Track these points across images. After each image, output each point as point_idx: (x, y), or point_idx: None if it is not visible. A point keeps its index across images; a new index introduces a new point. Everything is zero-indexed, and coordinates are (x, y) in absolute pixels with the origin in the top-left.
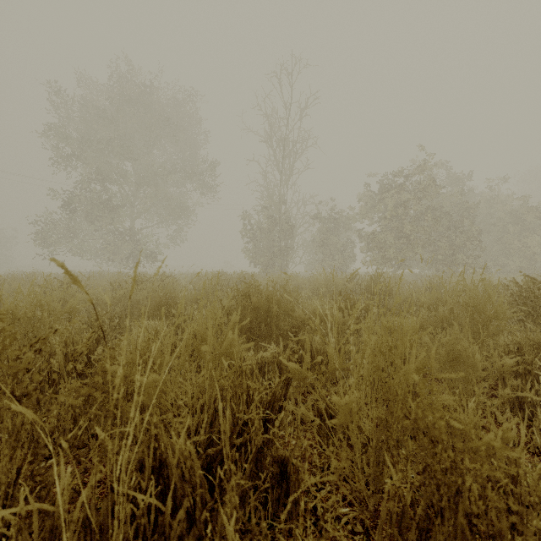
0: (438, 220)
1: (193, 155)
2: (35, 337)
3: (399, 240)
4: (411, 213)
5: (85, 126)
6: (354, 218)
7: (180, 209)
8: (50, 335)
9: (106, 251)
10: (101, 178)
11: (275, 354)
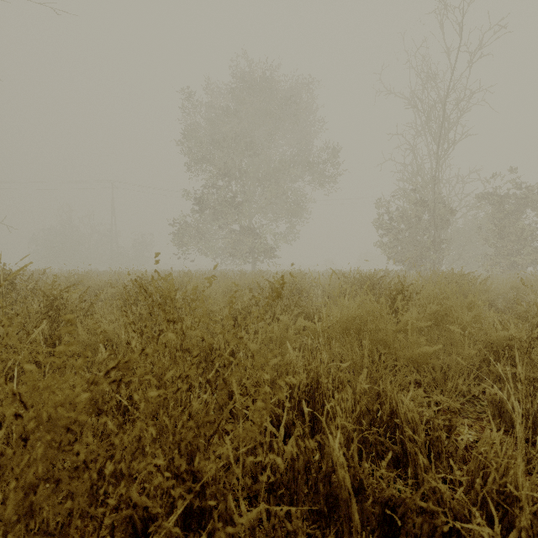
0: None
1: (308, 145)
2: None
3: None
4: None
5: (212, 129)
6: None
7: (296, 204)
8: None
9: (226, 250)
10: (229, 177)
11: None
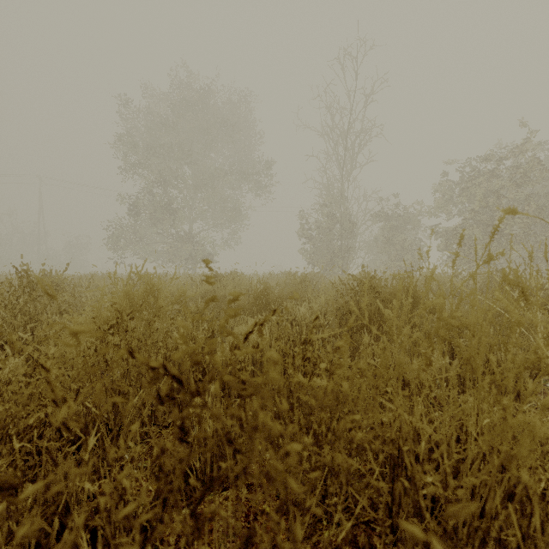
0: (543, 209)
1: (247, 156)
2: (156, 329)
3: (487, 235)
4: (503, 203)
5: (149, 135)
6: (428, 212)
7: (235, 211)
8: (268, 317)
9: (167, 254)
10: (164, 183)
11: (440, 365)
